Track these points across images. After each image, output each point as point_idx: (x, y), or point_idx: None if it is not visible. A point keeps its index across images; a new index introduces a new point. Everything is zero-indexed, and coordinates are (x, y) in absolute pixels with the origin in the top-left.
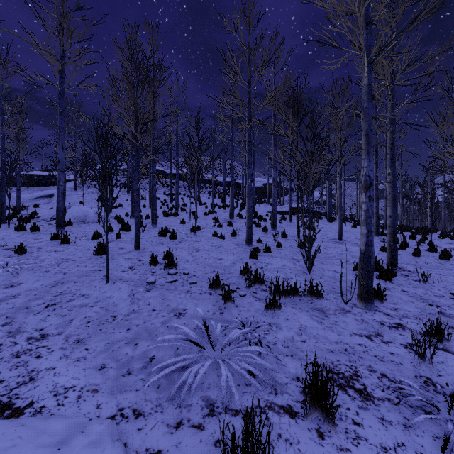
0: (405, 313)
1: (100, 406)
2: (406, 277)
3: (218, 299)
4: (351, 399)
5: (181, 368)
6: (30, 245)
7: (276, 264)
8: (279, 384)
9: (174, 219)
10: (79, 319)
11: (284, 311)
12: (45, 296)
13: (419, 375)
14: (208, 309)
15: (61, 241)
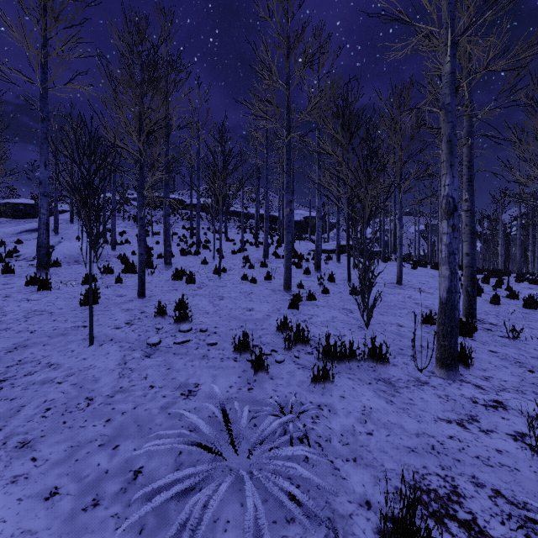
0: (501, 383)
1: None
2: (489, 332)
3: (245, 367)
4: None
5: (182, 490)
6: None
7: (323, 316)
8: (340, 517)
9: (193, 259)
10: (34, 405)
11: (338, 385)
12: None
13: None
14: (231, 384)
15: (38, 287)
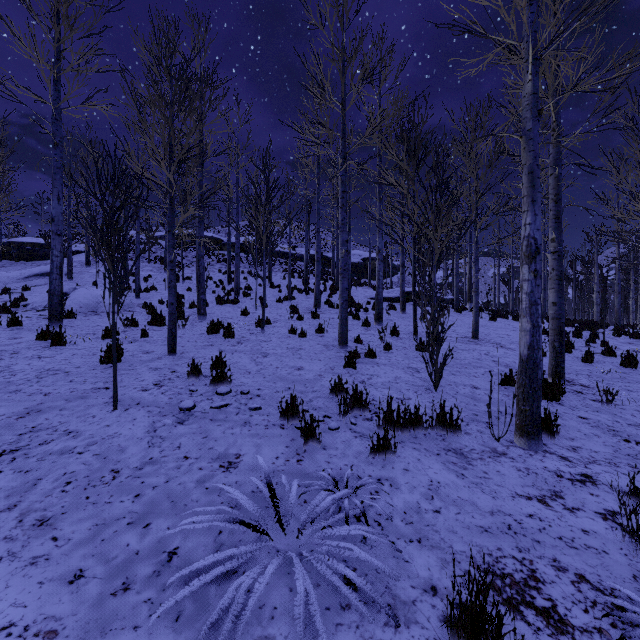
0: (590, 455)
1: None
2: (580, 395)
3: (294, 435)
4: (533, 631)
5: (223, 574)
6: (1, 347)
7: (384, 377)
8: (402, 604)
9: (232, 308)
10: (52, 478)
11: (401, 456)
12: (2, 434)
13: (639, 575)
14: (277, 454)
15: (51, 342)
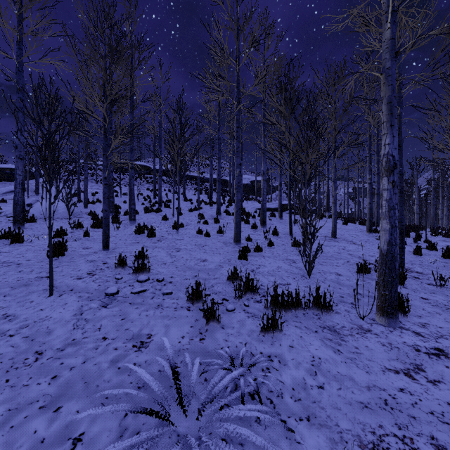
0: (437, 330)
1: None
2: (418, 280)
3: (198, 316)
4: None
5: None
6: None
7: (269, 266)
8: None
9: (155, 215)
10: None
11: (286, 334)
12: None
13: None
14: (183, 334)
15: (11, 240)
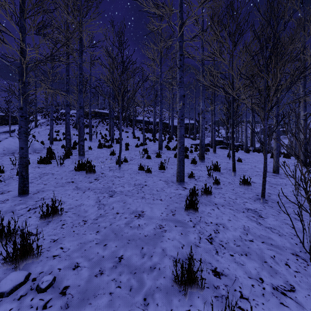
0: None
1: None
2: None
3: None
4: None
5: None
6: None
7: (231, 228)
8: None
9: (106, 150)
10: None
11: None
12: None
13: None
14: None
15: None
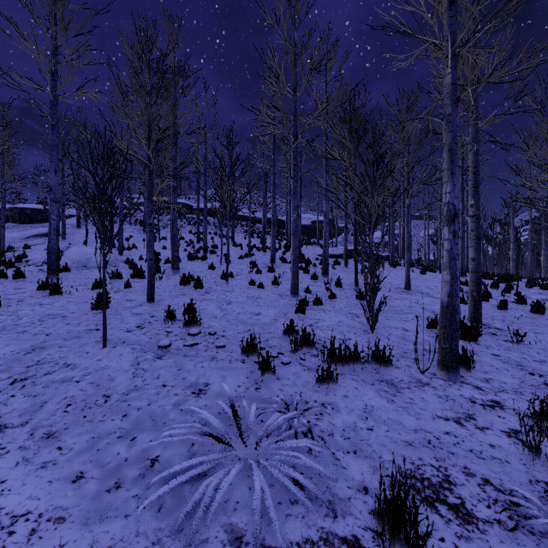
0: (500, 385)
1: (63, 547)
2: (494, 337)
3: (253, 368)
4: (445, 521)
5: (196, 476)
6: (8, 296)
7: (329, 321)
8: (339, 500)
9: (201, 264)
10: (55, 401)
11: (341, 385)
12: (13, 367)
13: (535, 480)
14: (239, 383)
15: (50, 291)
